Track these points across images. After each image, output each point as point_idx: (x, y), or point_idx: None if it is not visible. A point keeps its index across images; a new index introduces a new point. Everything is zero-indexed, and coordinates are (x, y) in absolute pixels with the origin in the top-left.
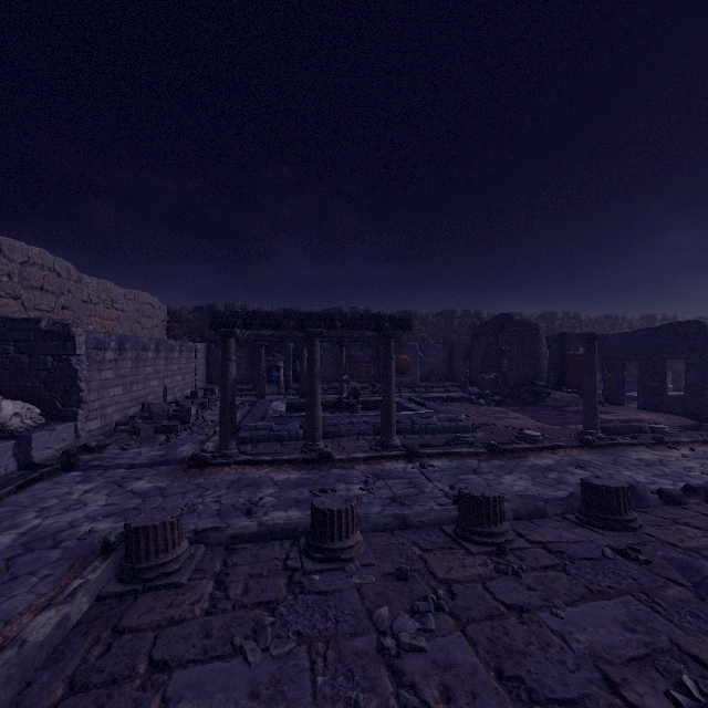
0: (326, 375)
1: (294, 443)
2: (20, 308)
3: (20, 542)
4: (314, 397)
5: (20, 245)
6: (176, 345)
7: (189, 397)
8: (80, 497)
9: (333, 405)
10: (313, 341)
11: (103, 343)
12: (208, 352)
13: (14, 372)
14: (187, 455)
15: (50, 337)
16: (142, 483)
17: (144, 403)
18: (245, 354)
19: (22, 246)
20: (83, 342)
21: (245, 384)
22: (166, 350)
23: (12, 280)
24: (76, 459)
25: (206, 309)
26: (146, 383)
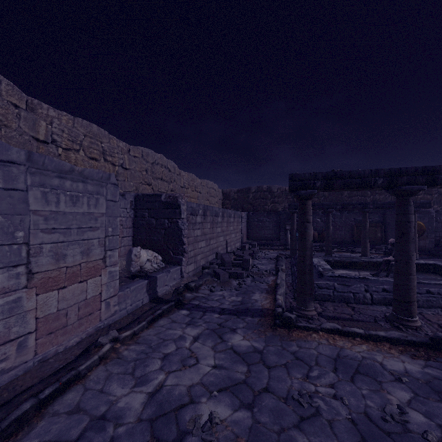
0: (335, 236)
1: (363, 307)
2: (151, 190)
3: (148, 414)
4: (408, 265)
5: (151, 152)
6: (232, 213)
7: (240, 249)
8: (191, 346)
9: (368, 264)
10: (406, 200)
11: (195, 210)
12: (248, 218)
13: (148, 230)
14: (263, 306)
15: (166, 206)
16: (238, 339)
17: (217, 253)
18: (272, 220)
19: (152, 153)
20: (185, 209)
21: (272, 241)
22: (227, 216)
23: (147, 174)
24: (183, 296)
25: (244, 190)
26: (217, 239)
